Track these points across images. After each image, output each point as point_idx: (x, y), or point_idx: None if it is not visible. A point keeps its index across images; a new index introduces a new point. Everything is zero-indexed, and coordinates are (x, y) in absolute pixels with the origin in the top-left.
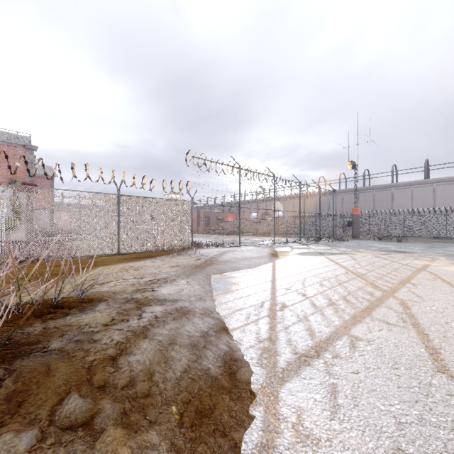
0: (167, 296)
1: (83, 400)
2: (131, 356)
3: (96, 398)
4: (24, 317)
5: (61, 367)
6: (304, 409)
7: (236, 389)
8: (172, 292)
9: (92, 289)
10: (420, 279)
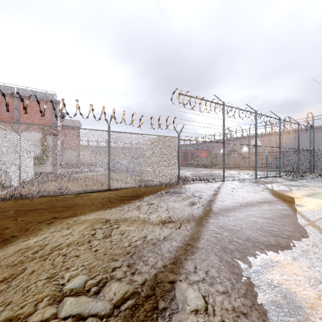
0: None
1: None
2: None
3: None
4: None
5: None
6: None
7: None
8: None
9: None
10: None
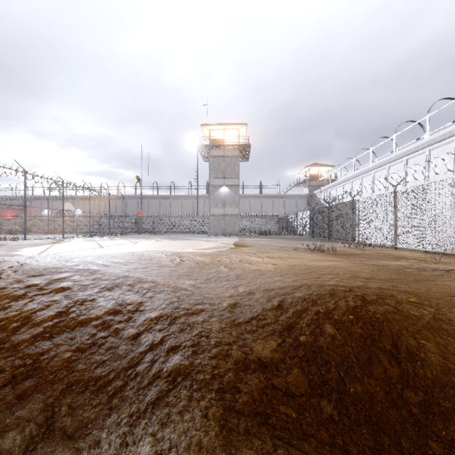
0: None
1: None
2: None
3: None
4: None
5: None
6: None
7: None
8: None
9: None
10: (126, 244)
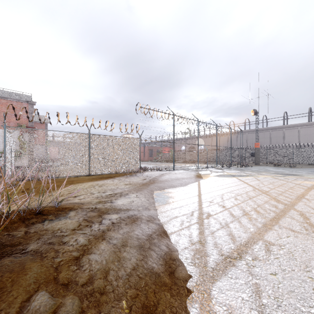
0: (122, 206)
1: (48, 297)
2: (91, 256)
3: (60, 295)
4: (2, 226)
5: (33, 266)
6: (234, 307)
7: (175, 286)
8: (125, 203)
9: (67, 201)
10: (312, 195)
